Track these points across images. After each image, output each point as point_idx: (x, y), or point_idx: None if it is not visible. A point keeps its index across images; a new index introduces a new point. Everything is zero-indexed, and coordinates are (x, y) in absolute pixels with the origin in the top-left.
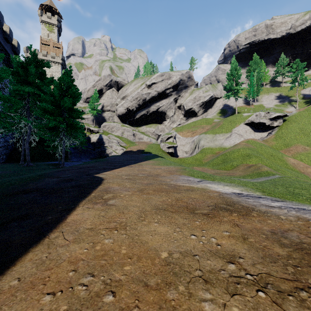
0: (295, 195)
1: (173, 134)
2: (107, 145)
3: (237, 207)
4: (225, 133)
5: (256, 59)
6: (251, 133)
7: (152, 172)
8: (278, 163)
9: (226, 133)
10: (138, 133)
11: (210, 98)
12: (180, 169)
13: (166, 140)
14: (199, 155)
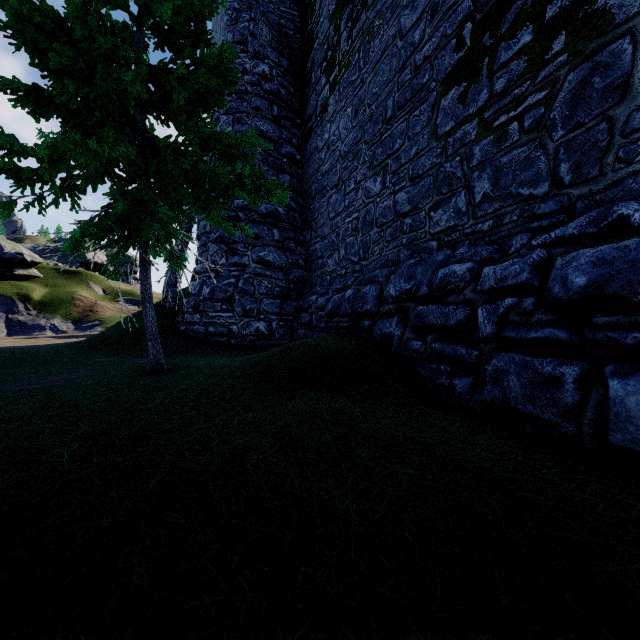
0: None
1: None
2: None
3: None
4: None
5: None
6: None
7: None
8: None
9: None
10: None
11: None
12: None
13: None
14: None
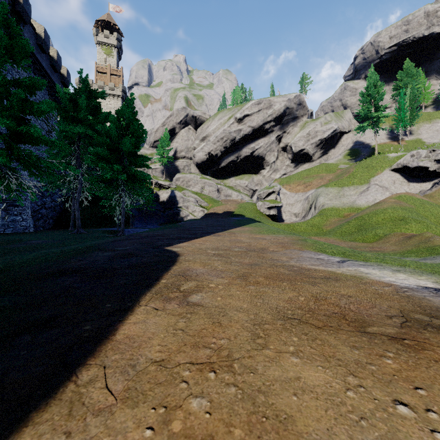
0: None
1: (276, 189)
2: (181, 205)
3: None
4: (358, 185)
5: (409, 68)
6: (403, 185)
7: (253, 244)
8: None
9: (360, 185)
10: (224, 188)
11: (332, 134)
12: (296, 241)
13: (266, 197)
14: (317, 219)
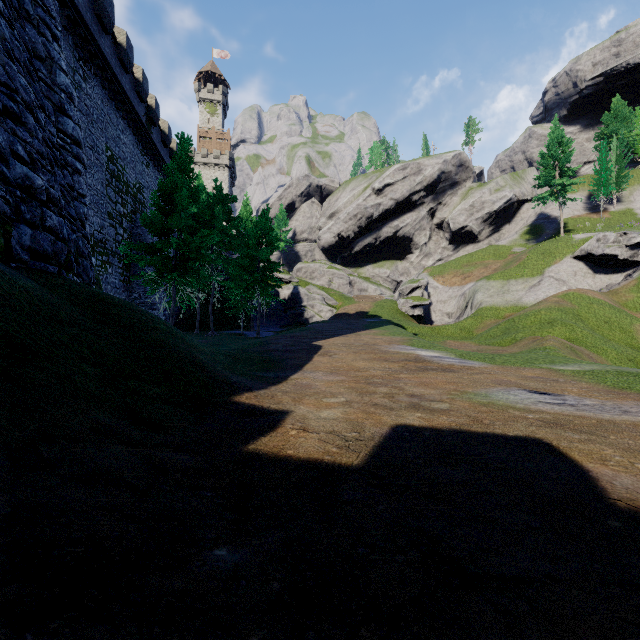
0: (485, 358)
1: (423, 282)
2: (305, 304)
3: (419, 360)
4: (528, 277)
5: (618, 109)
6: (586, 277)
7: (370, 342)
8: (615, 335)
9: (531, 277)
10: (358, 280)
11: (505, 204)
12: (404, 340)
13: (410, 293)
14: (469, 321)
